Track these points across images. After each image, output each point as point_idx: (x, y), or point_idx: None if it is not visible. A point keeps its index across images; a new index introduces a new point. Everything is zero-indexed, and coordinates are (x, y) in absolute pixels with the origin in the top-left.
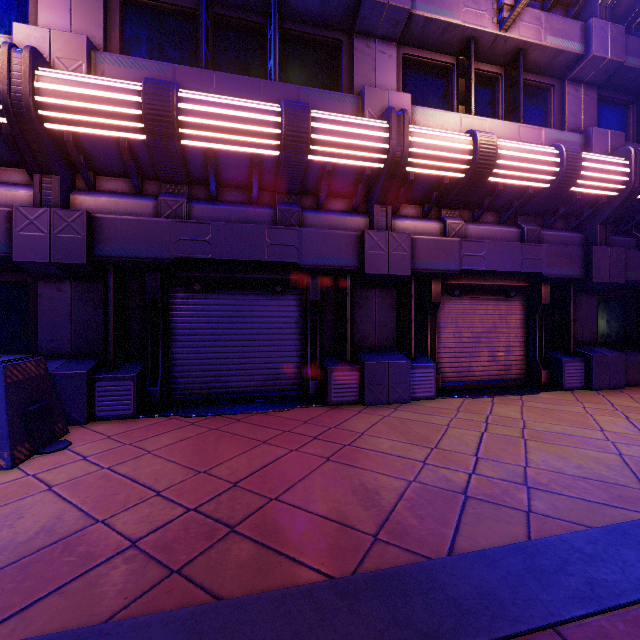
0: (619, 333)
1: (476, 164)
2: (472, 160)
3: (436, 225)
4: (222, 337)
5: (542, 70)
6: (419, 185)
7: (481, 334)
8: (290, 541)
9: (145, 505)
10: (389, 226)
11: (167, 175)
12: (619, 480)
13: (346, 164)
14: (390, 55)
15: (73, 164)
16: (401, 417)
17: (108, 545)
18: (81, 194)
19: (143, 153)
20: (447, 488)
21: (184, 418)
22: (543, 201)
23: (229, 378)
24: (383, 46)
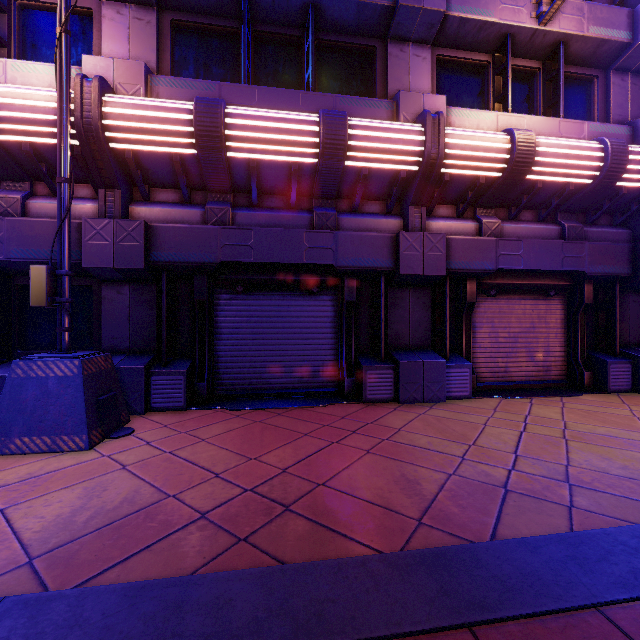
0: None
1: (514, 163)
2: (509, 159)
3: (471, 225)
4: (262, 336)
5: (584, 61)
6: (454, 185)
7: (518, 334)
8: (340, 520)
9: (207, 484)
10: (424, 227)
11: (213, 185)
12: None
13: (381, 168)
14: (424, 58)
15: (131, 178)
16: (437, 415)
17: (182, 515)
18: (138, 205)
19: (193, 166)
20: (487, 482)
21: (229, 411)
22: (585, 197)
23: (268, 375)
24: (417, 49)
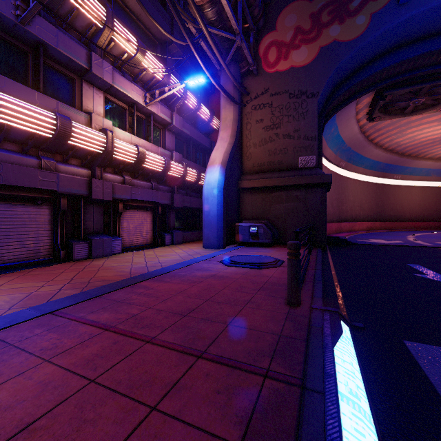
0: (182, 225)
1: (139, 159)
2: (137, 157)
3: (121, 178)
4: None
5: (159, 122)
6: (115, 161)
7: (137, 226)
8: (110, 279)
9: (44, 287)
10: (102, 177)
11: None
12: (179, 259)
13: (85, 147)
14: (100, 96)
15: None
16: (113, 259)
17: (51, 292)
18: None
19: None
20: (142, 267)
21: None
22: (159, 175)
23: (3, 254)
24: (97, 91)
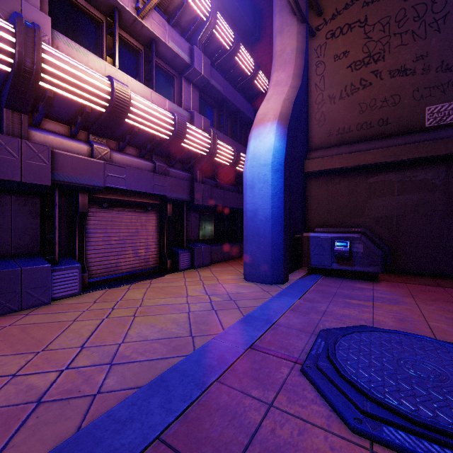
0: (210, 234)
1: (113, 104)
2: (110, 100)
3: (84, 146)
4: None
5: (169, 62)
6: (62, 105)
7: (127, 237)
8: None
9: None
10: (25, 134)
11: None
12: (180, 333)
13: None
14: None
15: None
16: (26, 323)
17: None
18: None
19: None
20: (21, 402)
21: None
22: (167, 148)
23: None
24: None
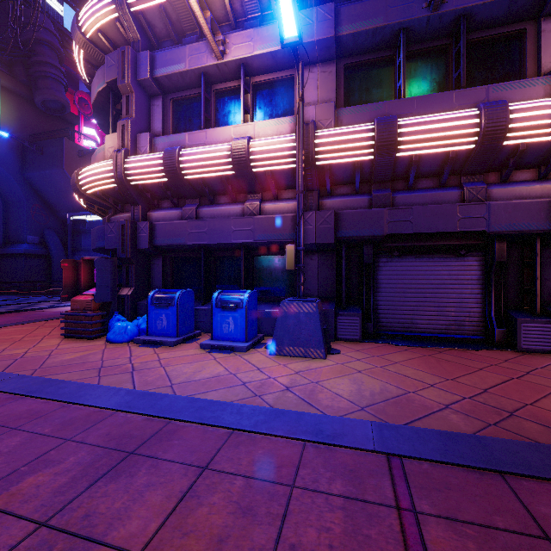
0: None
1: None
2: None
3: None
4: (413, 290)
5: None
6: None
7: None
8: None
9: (430, 390)
10: None
11: (378, 178)
12: None
13: (541, 141)
14: None
15: (320, 182)
16: None
17: (431, 404)
18: (324, 199)
19: (366, 167)
20: None
21: (395, 346)
22: None
23: (419, 321)
24: None
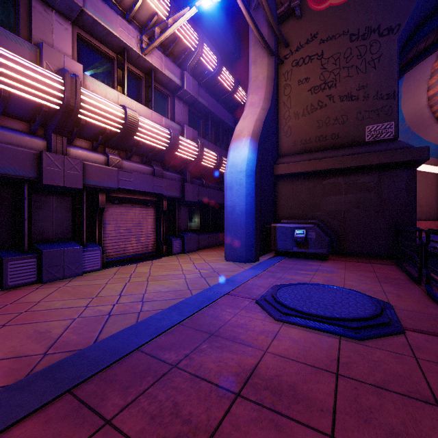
0: (197, 225)
1: (126, 127)
2: (124, 123)
3: (102, 157)
4: None
5: (164, 85)
6: (89, 128)
7: (132, 227)
8: None
9: None
10: (65, 152)
11: None
12: (181, 288)
13: (24, 96)
14: (66, 28)
15: None
16: (74, 285)
17: None
18: None
19: None
20: (99, 315)
21: None
22: (164, 156)
23: None
24: (60, 18)
